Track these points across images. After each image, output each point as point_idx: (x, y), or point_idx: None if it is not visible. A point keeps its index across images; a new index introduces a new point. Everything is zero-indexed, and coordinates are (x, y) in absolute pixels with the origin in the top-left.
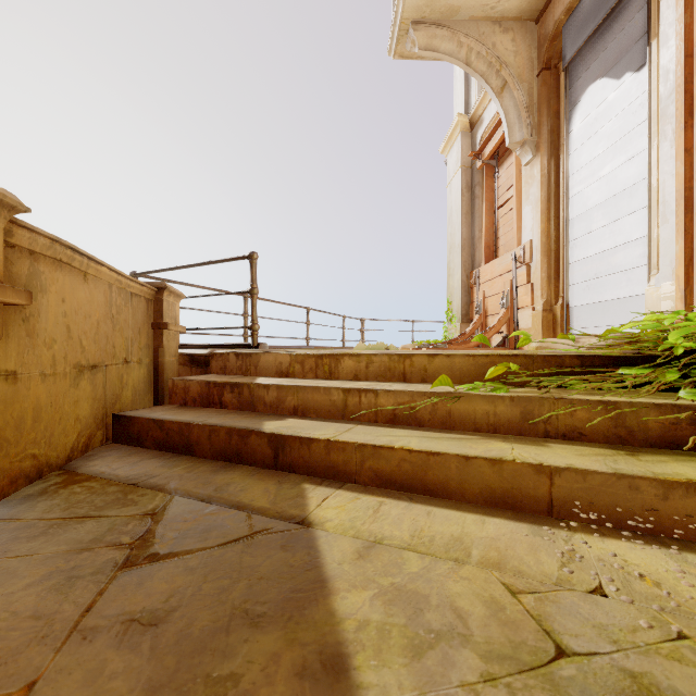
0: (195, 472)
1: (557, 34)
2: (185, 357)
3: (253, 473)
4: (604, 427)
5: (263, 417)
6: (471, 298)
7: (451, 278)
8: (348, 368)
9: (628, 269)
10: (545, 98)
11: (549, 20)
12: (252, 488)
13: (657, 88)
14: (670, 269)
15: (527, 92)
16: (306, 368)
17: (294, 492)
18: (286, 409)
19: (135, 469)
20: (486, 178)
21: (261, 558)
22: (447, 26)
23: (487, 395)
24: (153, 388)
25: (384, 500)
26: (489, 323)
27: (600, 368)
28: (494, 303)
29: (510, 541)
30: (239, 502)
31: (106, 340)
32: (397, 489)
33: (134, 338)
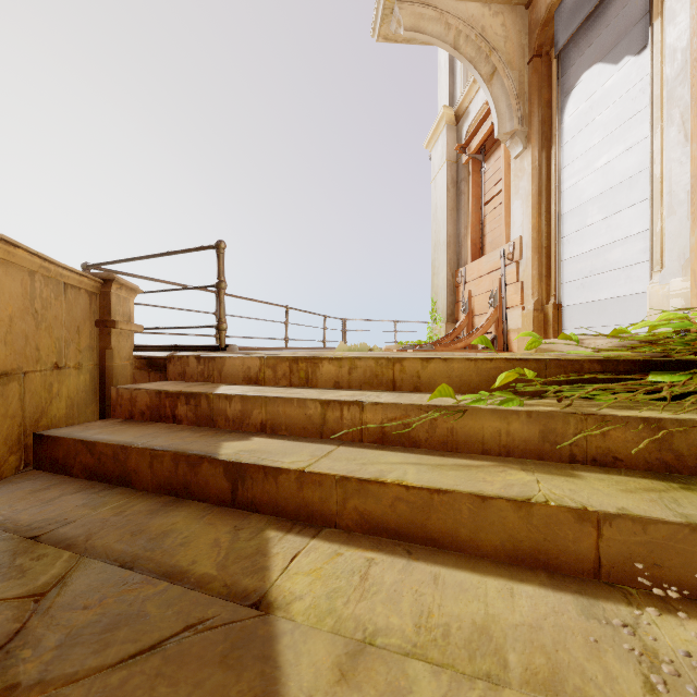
0: (125, 514)
1: (549, 19)
2: (142, 360)
3: (204, 514)
4: (645, 451)
5: (223, 435)
6: (456, 297)
7: (436, 277)
8: (328, 373)
9: (626, 265)
10: (536, 87)
11: (541, 3)
12: (197, 540)
13: (660, 71)
14: (678, 264)
15: (518, 81)
16: (278, 373)
17: (253, 545)
18: (252, 425)
19: (46, 510)
20: (472, 173)
21: (185, 688)
22: (435, 6)
23: (498, 409)
24: (99, 397)
25: (374, 557)
26: (476, 323)
27: (625, 374)
28: (481, 303)
29: (557, 630)
30: (174, 567)
31: (24, 341)
32: (390, 537)
33: (70, 339)
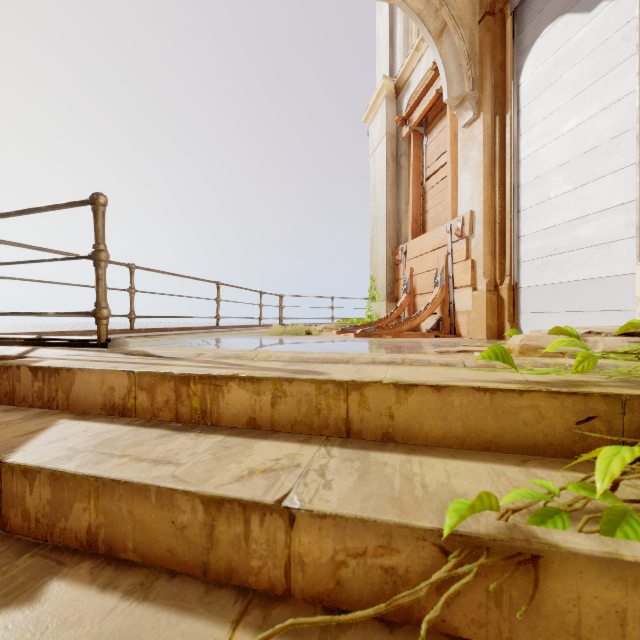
0: None
1: None
2: None
3: None
4: None
5: None
6: (396, 275)
7: (375, 254)
8: (237, 403)
9: (603, 242)
10: (488, 47)
11: None
12: None
13: None
14: None
15: (469, 40)
16: (157, 399)
17: None
18: (71, 532)
19: None
20: (414, 147)
21: None
22: None
23: (619, 560)
24: None
25: None
26: (418, 303)
27: None
28: (424, 282)
29: None
30: None
31: None
32: None
33: None
